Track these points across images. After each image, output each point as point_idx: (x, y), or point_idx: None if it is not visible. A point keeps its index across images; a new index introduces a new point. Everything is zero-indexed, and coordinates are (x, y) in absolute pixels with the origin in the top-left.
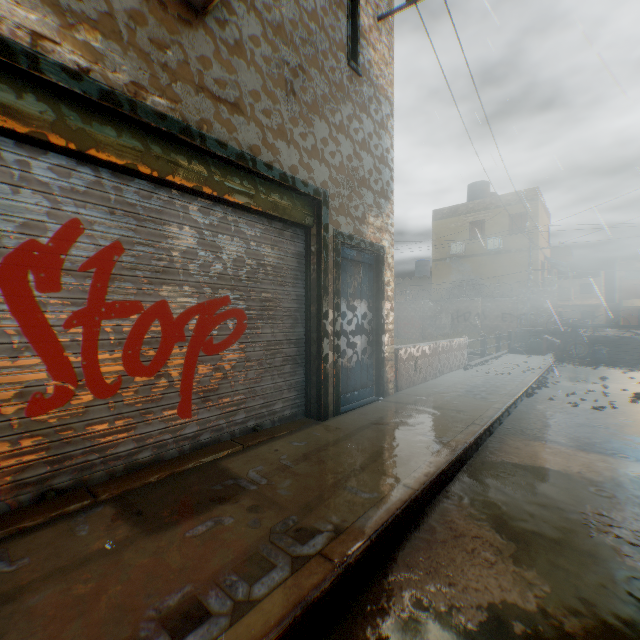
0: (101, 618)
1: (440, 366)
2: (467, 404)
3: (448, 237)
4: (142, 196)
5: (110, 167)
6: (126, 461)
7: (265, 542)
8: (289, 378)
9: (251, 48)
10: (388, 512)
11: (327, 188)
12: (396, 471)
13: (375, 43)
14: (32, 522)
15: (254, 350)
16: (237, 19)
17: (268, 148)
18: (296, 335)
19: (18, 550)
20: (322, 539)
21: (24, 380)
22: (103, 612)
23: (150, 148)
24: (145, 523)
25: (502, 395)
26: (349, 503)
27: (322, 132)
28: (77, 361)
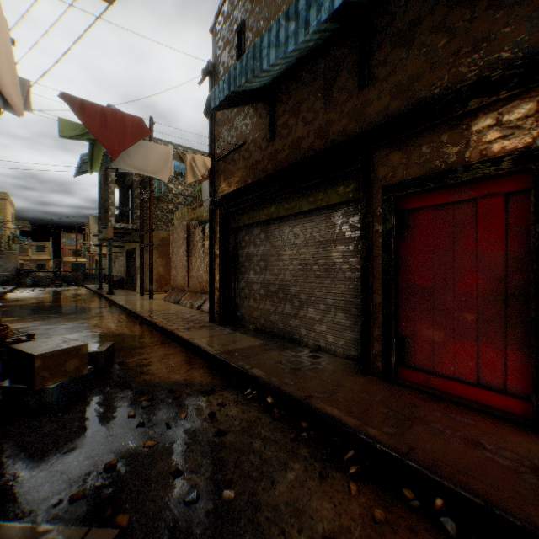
0: None
1: None
2: None
3: None
4: None
5: None
6: None
7: None
8: None
9: None
10: None
11: None
12: None
13: None
14: None
15: None
16: None
17: None
18: None
19: None
20: None
21: None
22: None
23: None
24: None
25: None
26: None
27: None
28: None
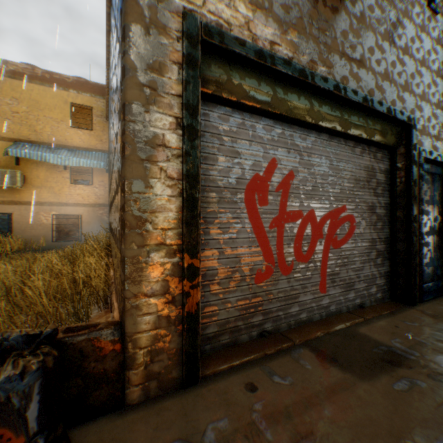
0: None
1: None
2: None
3: None
4: (301, 138)
5: (287, 122)
6: (294, 318)
7: None
8: (379, 268)
9: (368, 15)
10: None
11: (413, 114)
12: None
13: None
14: (268, 351)
15: (359, 246)
16: None
17: (378, 89)
18: (383, 235)
19: (277, 369)
20: None
21: (252, 260)
22: (393, 439)
23: (312, 104)
24: (348, 369)
25: None
26: None
27: (410, 69)
28: (273, 250)
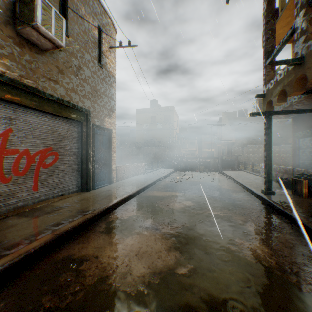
0: (33, 228)
1: (134, 173)
2: (139, 183)
3: (142, 121)
4: (19, 111)
5: (8, 101)
6: (14, 206)
7: (74, 214)
8: (75, 177)
9: (62, 61)
10: (109, 205)
11: (90, 109)
12: (112, 199)
13: (108, 56)
14: None
15: (61, 166)
16: (57, 51)
17: (68, 95)
18: (78, 161)
19: None
20: (91, 211)
21: None
22: (33, 228)
23: (25, 96)
24: (32, 217)
25: (151, 180)
26: (98, 205)
27: (88, 89)
28: None
